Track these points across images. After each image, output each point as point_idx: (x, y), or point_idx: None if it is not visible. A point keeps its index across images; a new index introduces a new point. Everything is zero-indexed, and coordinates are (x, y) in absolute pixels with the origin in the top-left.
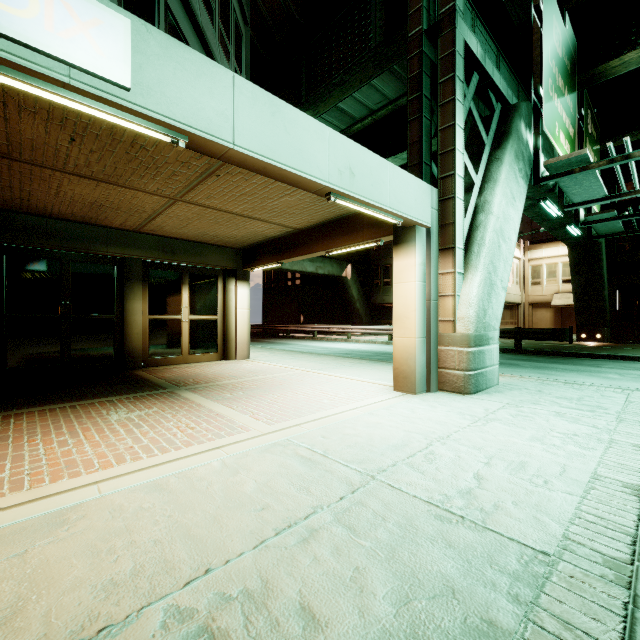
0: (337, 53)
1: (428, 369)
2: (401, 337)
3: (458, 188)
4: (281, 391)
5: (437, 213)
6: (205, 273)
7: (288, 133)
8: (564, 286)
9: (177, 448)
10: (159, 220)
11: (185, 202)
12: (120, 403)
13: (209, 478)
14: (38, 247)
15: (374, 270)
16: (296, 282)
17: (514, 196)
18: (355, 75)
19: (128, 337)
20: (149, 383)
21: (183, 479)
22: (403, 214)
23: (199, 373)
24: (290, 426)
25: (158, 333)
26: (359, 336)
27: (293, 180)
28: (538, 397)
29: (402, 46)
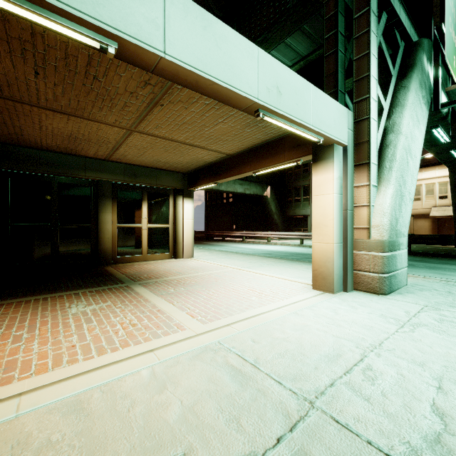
0: (261, 18)
1: (344, 271)
2: (320, 242)
3: (372, 110)
4: (216, 287)
5: (352, 133)
6: (160, 192)
7: (219, 48)
8: (440, 201)
9: (114, 349)
10: (122, 150)
11: (139, 132)
12: (83, 296)
13: (134, 394)
14: (34, 172)
15: (288, 190)
16: (229, 200)
17: (418, 119)
18: (276, 33)
19: (101, 241)
20: (112, 278)
21: (107, 394)
22: (324, 132)
23: (153, 269)
24: (222, 326)
25: (124, 238)
26: (276, 240)
27: (224, 96)
28: (452, 299)
29: (315, 4)
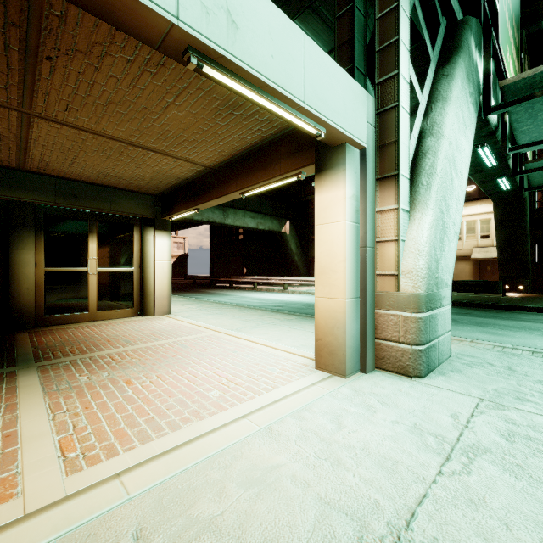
0: None
1: (362, 341)
2: (325, 297)
3: (403, 94)
4: (163, 370)
5: (374, 130)
6: (118, 221)
7: None
8: (482, 241)
9: None
10: (35, 152)
11: (43, 119)
12: None
13: None
14: None
15: (311, 226)
16: (240, 237)
17: (465, 123)
18: (282, 7)
19: (15, 293)
20: (6, 354)
21: None
22: (326, 118)
23: (91, 336)
24: (102, 479)
25: (57, 287)
26: (296, 287)
27: None
28: (516, 382)
29: None
